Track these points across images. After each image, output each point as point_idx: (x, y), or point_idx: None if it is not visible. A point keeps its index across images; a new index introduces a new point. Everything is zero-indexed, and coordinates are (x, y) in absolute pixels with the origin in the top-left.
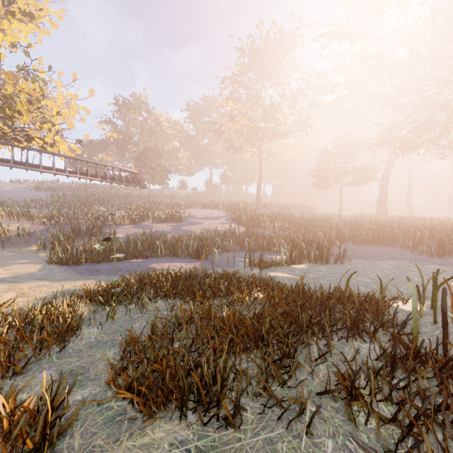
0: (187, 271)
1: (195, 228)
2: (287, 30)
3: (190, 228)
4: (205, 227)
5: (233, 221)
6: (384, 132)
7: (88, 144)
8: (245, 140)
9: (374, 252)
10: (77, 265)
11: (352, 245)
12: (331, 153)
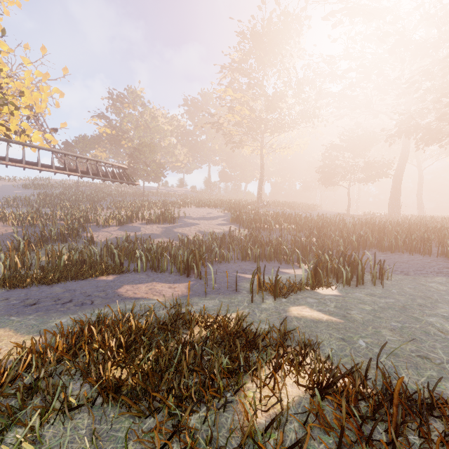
0: (168, 303)
1: (189, 230)
2: (291, 13)
3: (184, 231)
4: (201, 229)
5: (232, 221)
6: (402, 122)
7: (80, 140)
8: (246, 133)
9: (410, 263)
10: (19, 288)
11: (378, 252)
12: (339, 148)
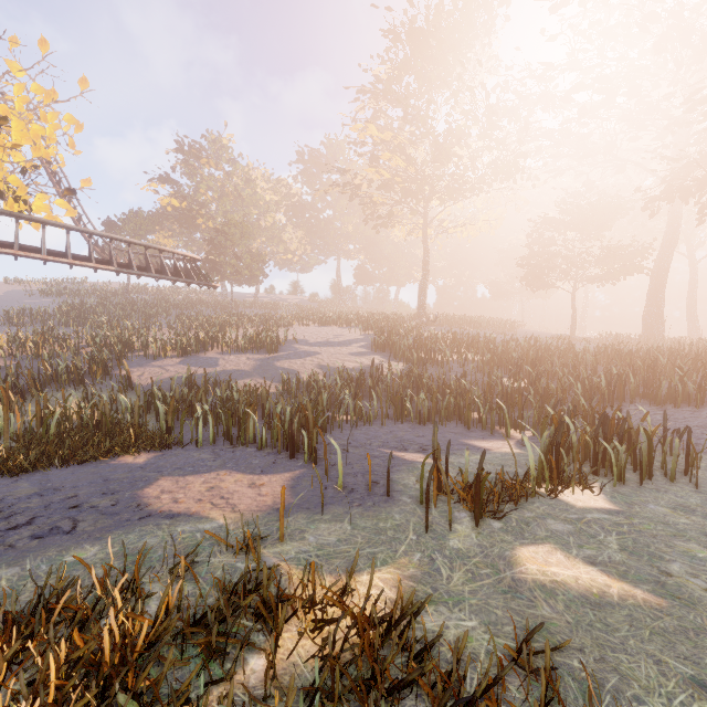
0: (237, 532)
1: (301, 364)
2: None
3: (293, 365)
4: (323, 362)
5: (377, 349)
6: (674, 175)
7: (131, 218)
8: (399, 201)
9: None
10: None
11: (649, 406)
12: (558, 224)
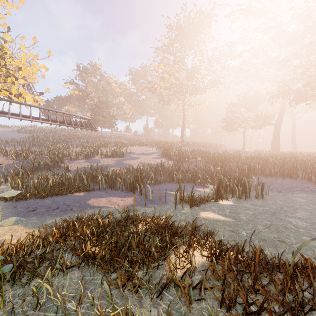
0: (121, 210)
1: (133, 162)
2: (204, 12)
3: (130, 162)
4: (142, 161)
5: (163, 156)
6: (280, 87)
7: (57, 99)
8: (173, 95)
9: (283, 184)
10: (22, 200)
11: (262, 177)
12: (237, 105)
